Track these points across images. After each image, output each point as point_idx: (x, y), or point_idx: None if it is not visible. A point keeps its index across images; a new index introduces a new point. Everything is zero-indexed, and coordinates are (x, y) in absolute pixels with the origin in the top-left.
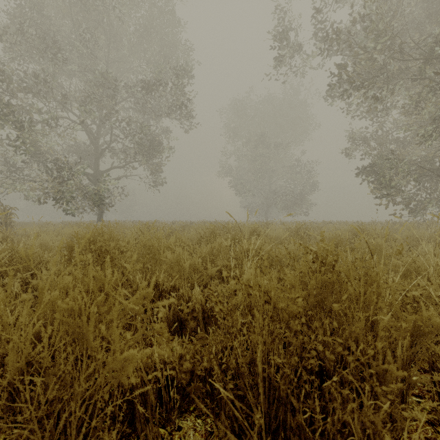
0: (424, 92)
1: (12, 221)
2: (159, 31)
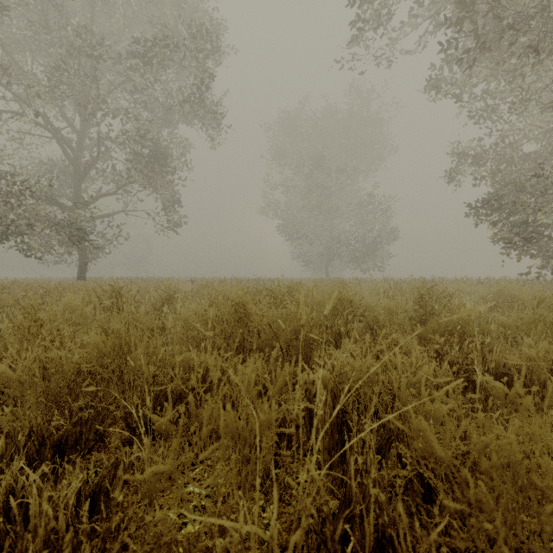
0: None
1: None
2: None
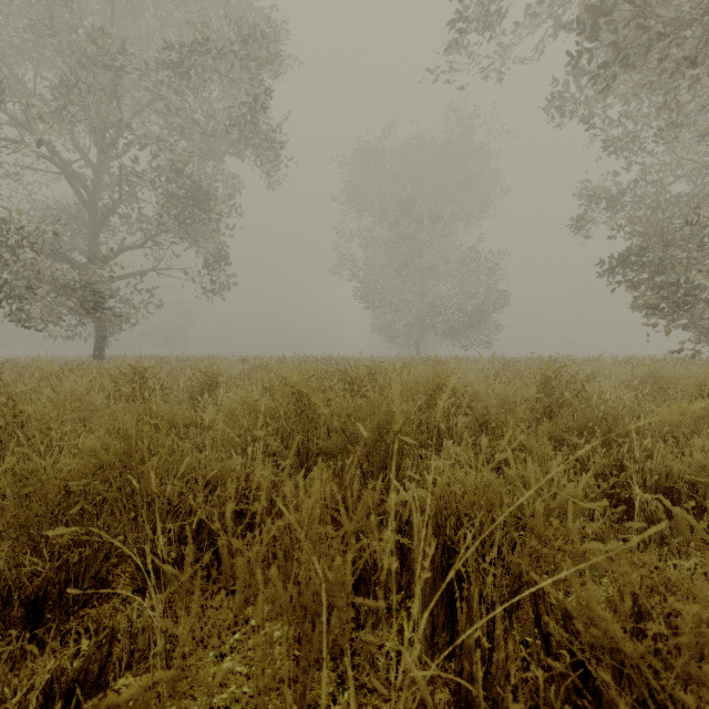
0: None
1: None
2: None
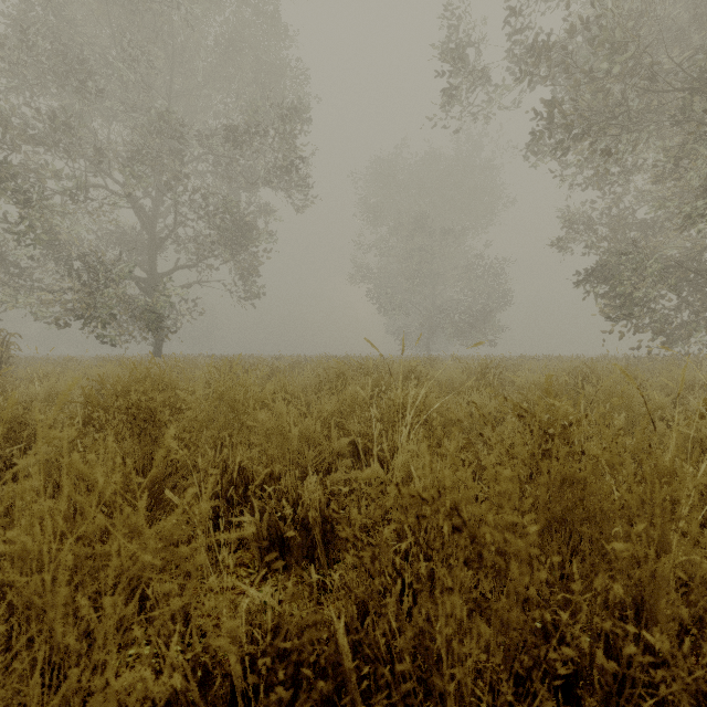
0: (690, 143)
1: (11, 355)
2: (253, 46)
